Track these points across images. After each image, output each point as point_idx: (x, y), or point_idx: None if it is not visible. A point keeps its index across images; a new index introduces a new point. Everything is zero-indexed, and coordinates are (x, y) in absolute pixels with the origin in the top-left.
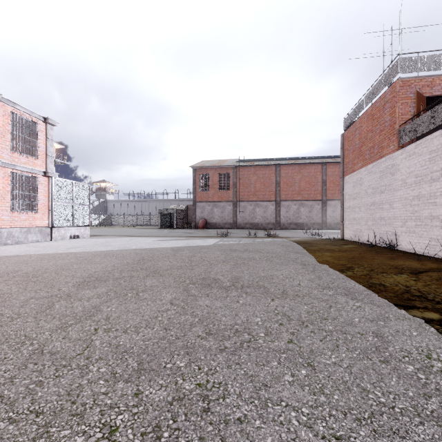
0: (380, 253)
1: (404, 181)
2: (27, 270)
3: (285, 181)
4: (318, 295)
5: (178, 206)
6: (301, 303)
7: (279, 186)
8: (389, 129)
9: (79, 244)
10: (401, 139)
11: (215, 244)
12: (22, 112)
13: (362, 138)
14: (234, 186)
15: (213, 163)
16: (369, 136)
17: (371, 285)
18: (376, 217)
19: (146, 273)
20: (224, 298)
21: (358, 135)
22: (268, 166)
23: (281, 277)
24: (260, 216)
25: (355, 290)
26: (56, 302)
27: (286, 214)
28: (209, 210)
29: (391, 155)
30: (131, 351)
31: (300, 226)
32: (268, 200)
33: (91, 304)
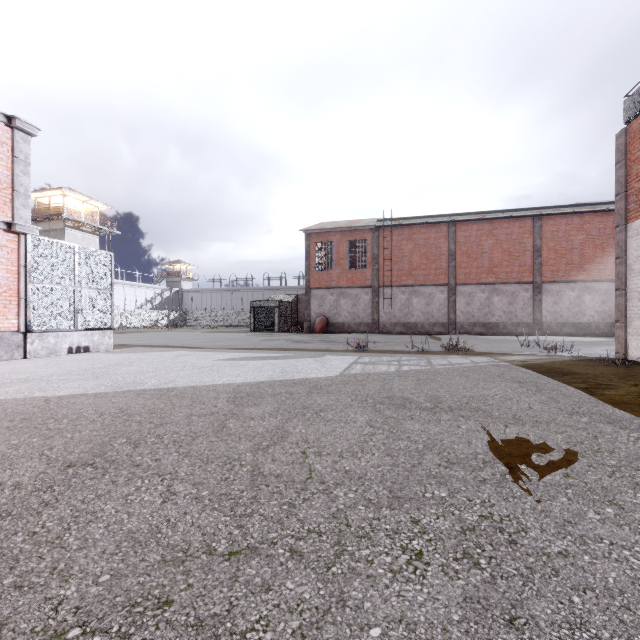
0: None
1: None
2: None
3: (465, 250)
4: None
5: (283, 296)
6: None
7: (453, 259)
8: None
9: (48, 371)
10: None
11: (345, 375)
12: None
13: None
14: (374, 260)
15: (338, 224)
16: None
17: None
18: None
19: None
20: None
21: None
22: (433, 225)
23: None
24: (420, 312)
25: None
26: None
27: (467, 308)
28: (332, 301)
29: None
30: None
31: (493, 330)
32: (435, 284)
33: None
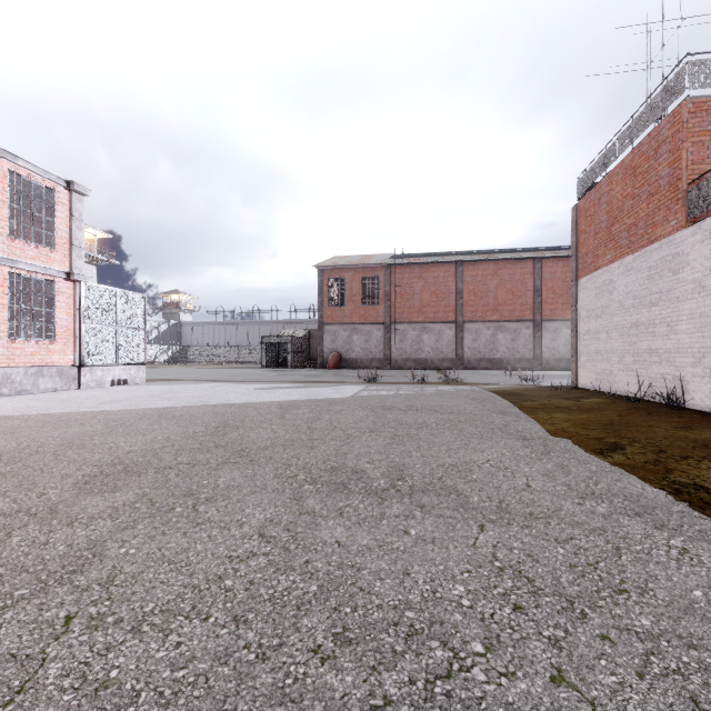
0: (656, 414)
1: (699, 283)
2: (6, 447)
3: (472, 289)
4: (578, 516)
5: (294, 331)
6: (547, 538)
7: (461, 297)
8: (668, 191)
9: (122, 396)
10: (692, 207)
11: (355, 397)
12: (28, 172)
13: (613, 210)
14: (386, 297)
15: (351, 260)
16: (628, 206)
17: (677, 488)
18: (642, 348)
19: (223, 455)
20: (376, 520)
21: (606, 206)
22: (443, 264)
23: (487, 468)
24: (430, 348)
25: (651, 501)
26: (18, 528)
27: (474, 344)
28: (345, 337)
29: (671, 236)
30: (130, 710)
31: (497, 365)
32: (444, 321)
33: (90, 534)
